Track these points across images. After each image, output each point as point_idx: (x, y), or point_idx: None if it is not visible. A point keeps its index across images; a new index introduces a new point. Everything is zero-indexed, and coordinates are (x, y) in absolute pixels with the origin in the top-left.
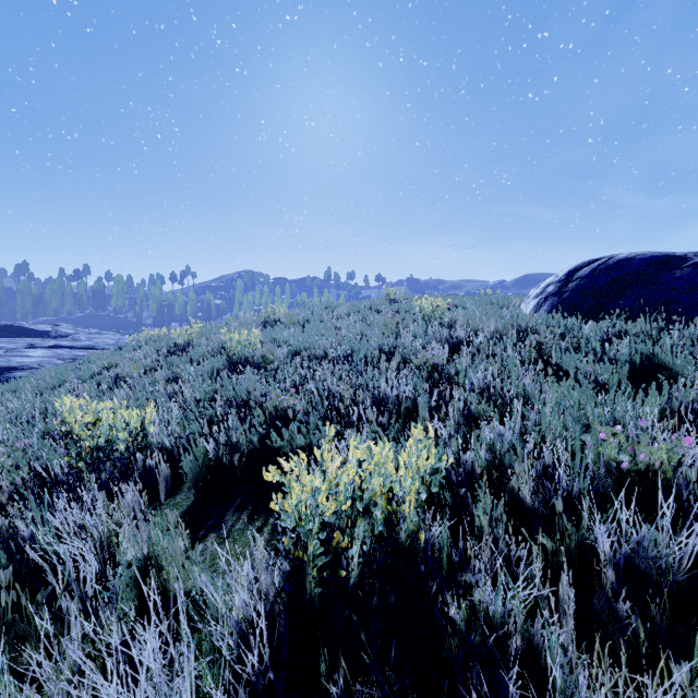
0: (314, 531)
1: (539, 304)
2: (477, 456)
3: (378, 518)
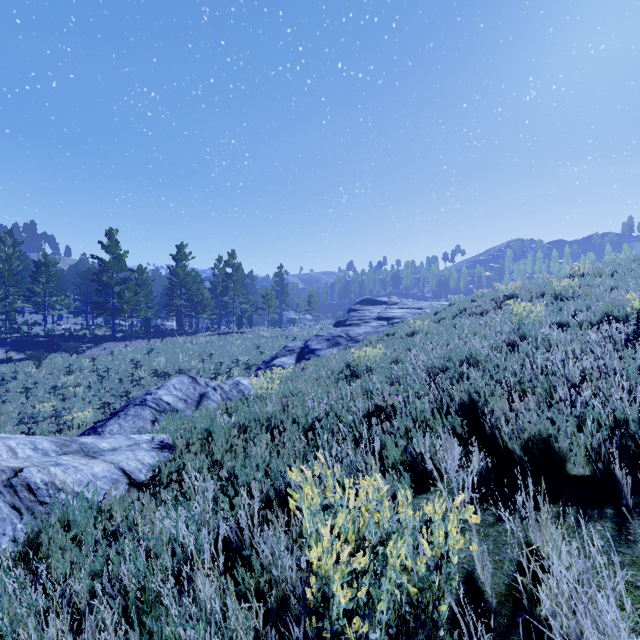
0: None
1: None
2: None
3: None
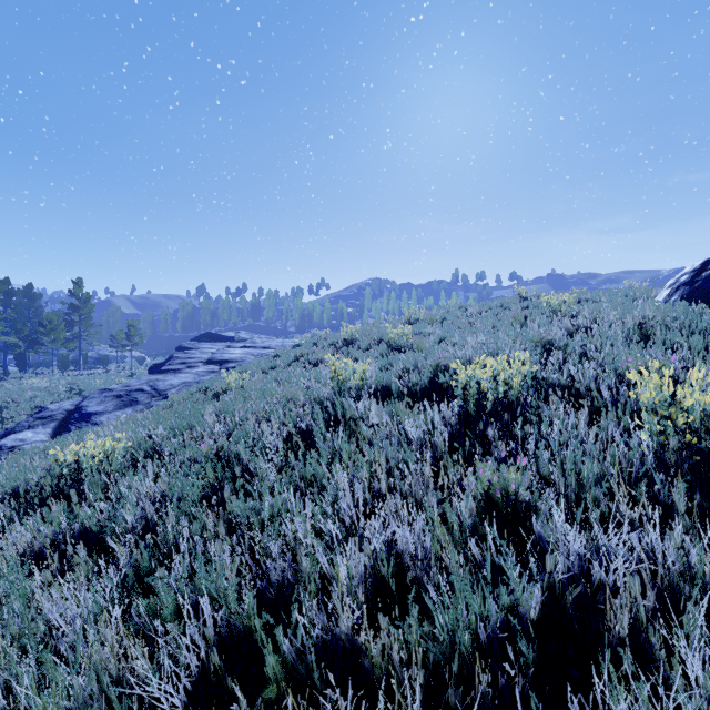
0: (473, 384)
1: (670, 294)
2: (560, 377)
3: (501, 391)
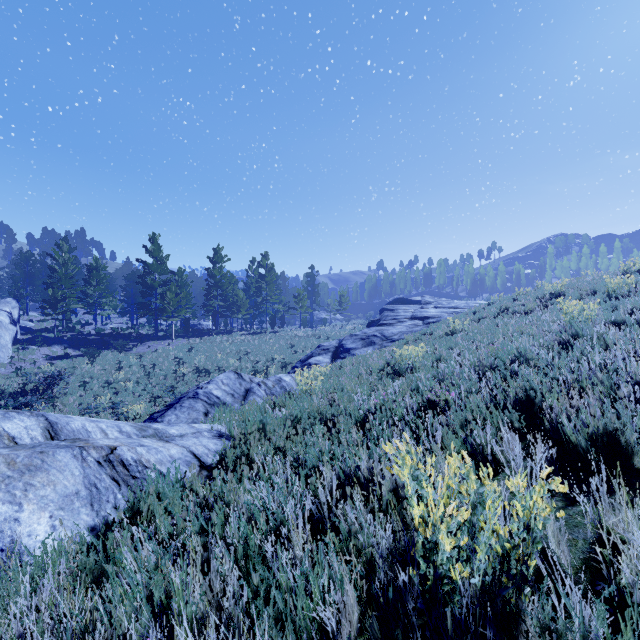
0: None
1: None
2: None
3: None
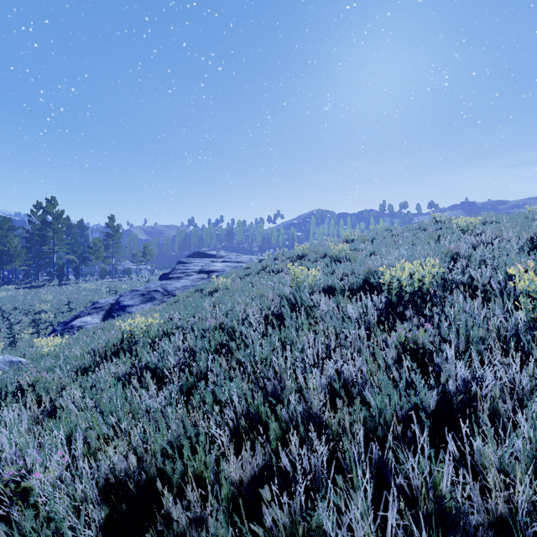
0: (395, 281)
1: None
2: (462, 277)
3: (416, 287)
